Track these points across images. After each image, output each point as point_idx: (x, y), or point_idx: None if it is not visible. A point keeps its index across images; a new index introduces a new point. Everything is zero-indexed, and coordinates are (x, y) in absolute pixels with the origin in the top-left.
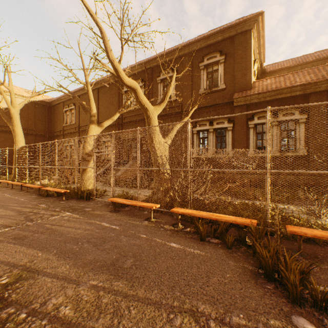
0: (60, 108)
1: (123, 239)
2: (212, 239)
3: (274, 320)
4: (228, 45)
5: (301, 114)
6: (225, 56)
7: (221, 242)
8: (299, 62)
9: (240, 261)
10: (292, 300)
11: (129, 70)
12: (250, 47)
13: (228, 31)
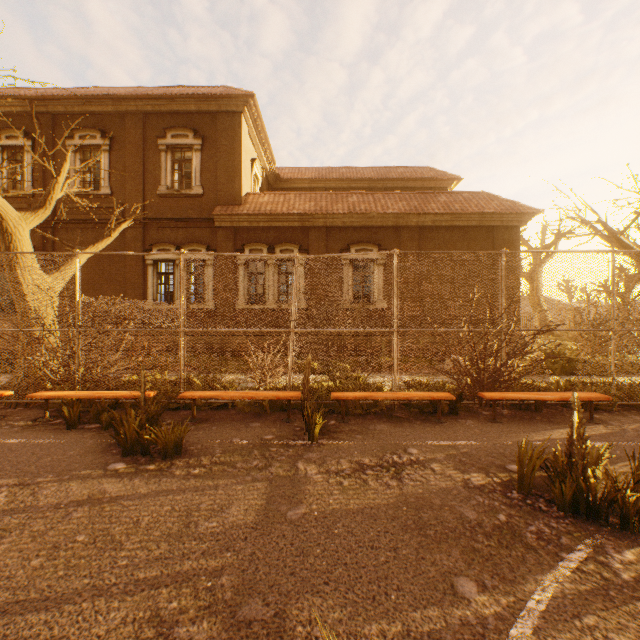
0: None
1: None
2: (92, 424)
3: (88, 470)
4: (209, 125)
5: (301, 253)
6: (203, 141)
7: (101, 426)
8: (322, 176)
9: (106, 438)
10: (125, 453)
11: None
12: (241, 140)
13: (207, 102)
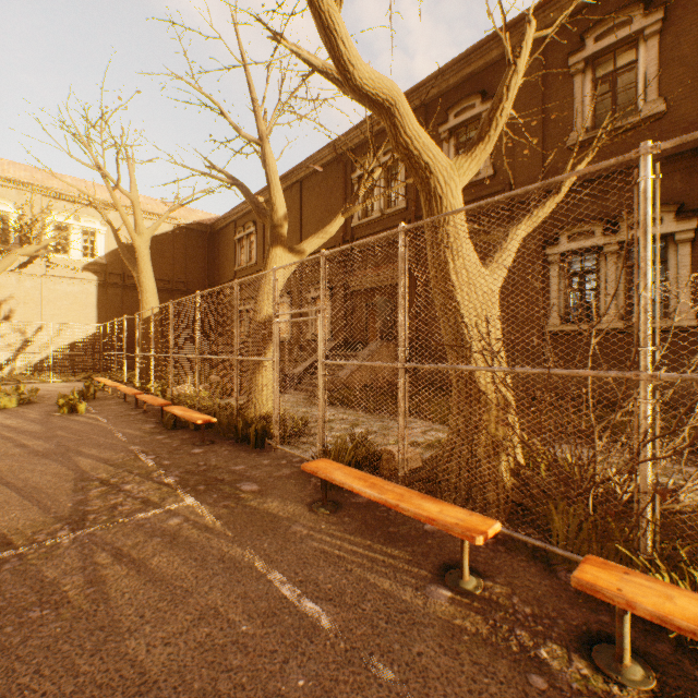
0: (229, 235)
1: None
2: None
3: None
4: None
5: None
6: (663, 12)
7: None
8: None
9: None
10: None
11: (369, 123)
12: None
13: None
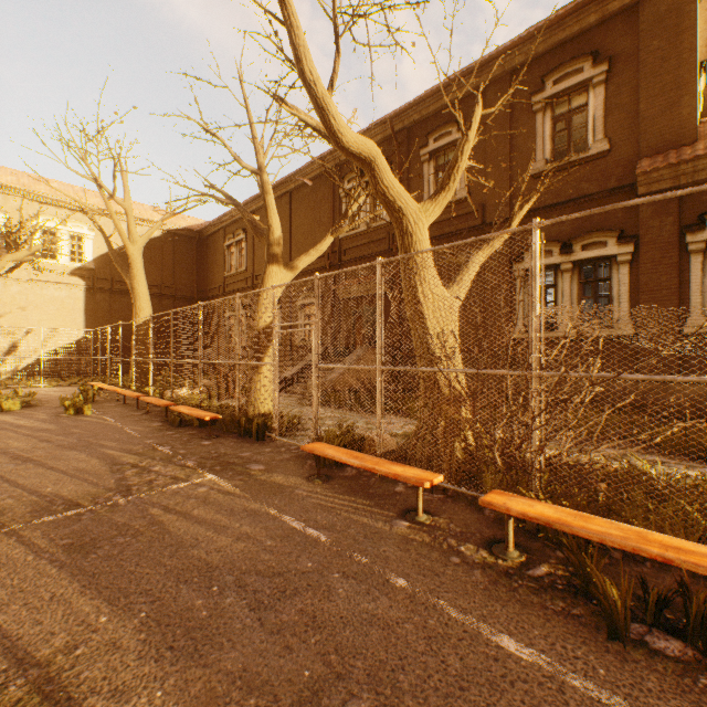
0: (218, 241)
1: (338, 589)
2: (655, 633)
3: None
4: (619, 33)
5: None
6: (608, 64)
7: (699, 660)
8: None
9: None
10: None
11: None
12: (693, 24)
13: None
